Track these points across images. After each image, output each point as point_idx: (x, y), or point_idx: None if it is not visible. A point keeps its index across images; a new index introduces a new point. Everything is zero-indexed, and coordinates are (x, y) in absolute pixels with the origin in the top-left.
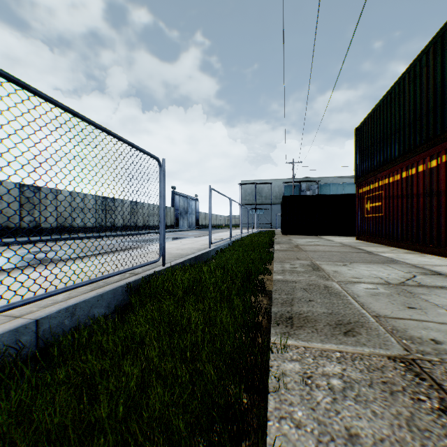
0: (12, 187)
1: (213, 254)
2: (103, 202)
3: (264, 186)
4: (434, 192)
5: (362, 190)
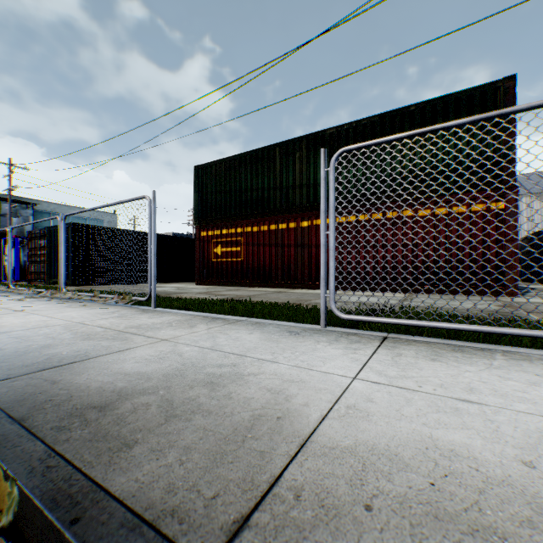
0: None
1: None
2: None
3: None
4: (307, 245)
5: (208, 233)
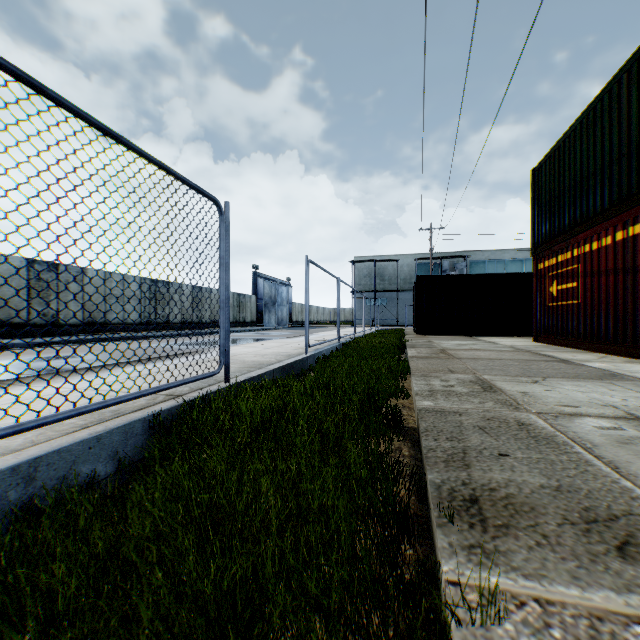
0: (16, 264)
1: (311, 363)
2: (152, 288)
3: (387, 265)
4: None
5: (544, 264)
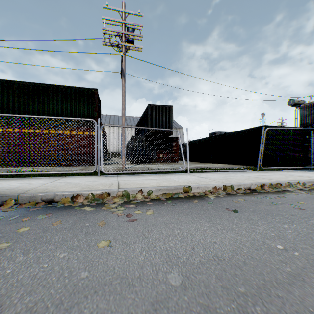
0: None
1: None
2: None
3: None
4: (3, 142)
5: None
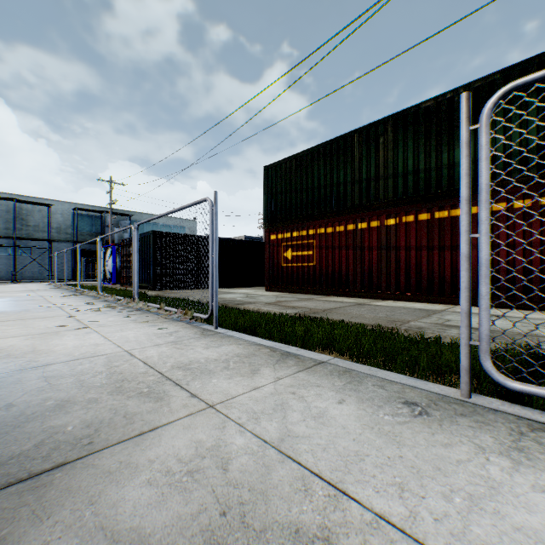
0: None
1: None
2: None
3: (34, 209)
4: (394, 247)
5: (278, 236)
